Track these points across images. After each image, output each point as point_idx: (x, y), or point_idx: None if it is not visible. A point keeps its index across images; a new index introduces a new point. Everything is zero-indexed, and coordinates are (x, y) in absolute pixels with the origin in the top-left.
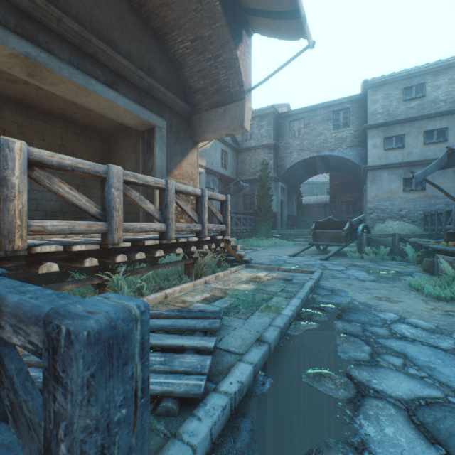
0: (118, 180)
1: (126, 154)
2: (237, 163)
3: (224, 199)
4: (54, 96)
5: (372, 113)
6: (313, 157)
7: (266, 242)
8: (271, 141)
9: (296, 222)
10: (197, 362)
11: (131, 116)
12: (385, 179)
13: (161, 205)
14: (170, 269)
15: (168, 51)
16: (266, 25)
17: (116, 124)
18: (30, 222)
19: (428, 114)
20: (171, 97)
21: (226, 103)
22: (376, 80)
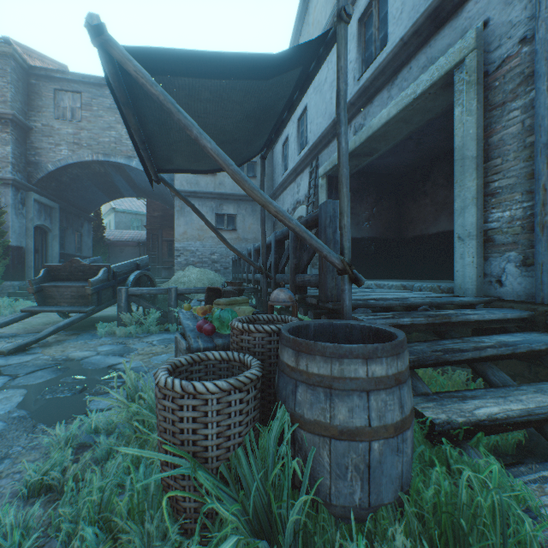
0: None
1: None
2: None
3: None
4: None
5: None
6: (101, 162)
7: None
8: (7, 109)
9: None
10: None
11: None
12: None
13: None
14: None
15: None
16: None
17: None
18: None
19: None
20: None
21: None
22: None
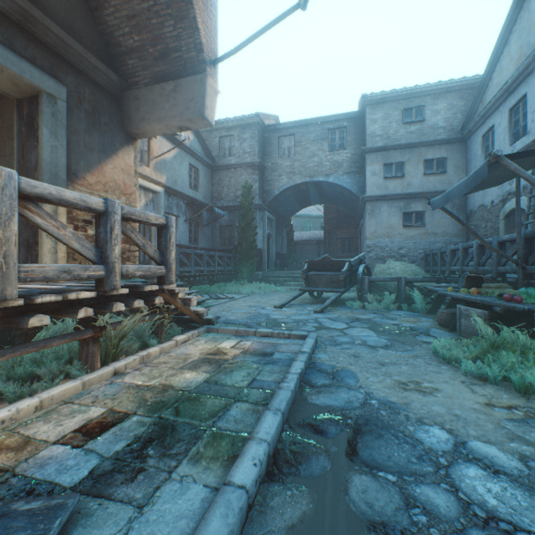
0: None
1: None
2: (213, 184)
3: (162, 222)
4: None
5: (371, 134)
6: (306, 183)
7: (248, 287)
8: (255, 159)
9: (286, 262)
10: None
11: None
12: (385, 212)
13: None
14: (52, 348)
15: None
16: None
17: None
18: None
19: (428, 140)
20: (77, 49)
21: (177, 76)
22: (375, 96)
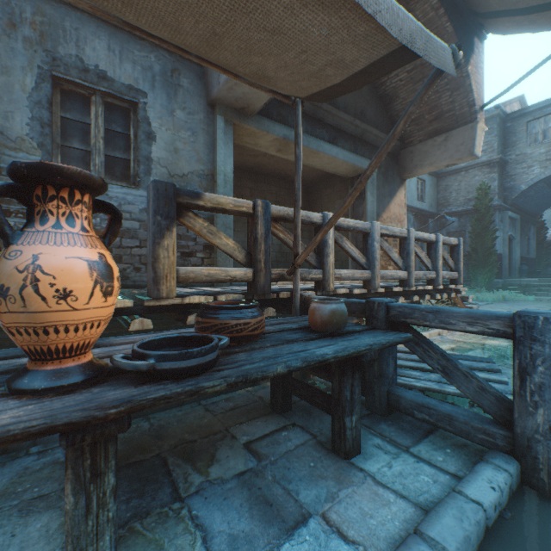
0: (377, 234)
1: (328, 202)
2: (438, 191)
3: (455, 243)
4: (280, 160)
5: None
6: None
7: (488, 295)
8: (493, 156)
9: (534, 268)
10: (501, 387)
11: (346, 166)
12: None
13: (401, 253)
14: None
15: (378, 89)
16: (512, 24)
17: (322, 174)
18: (334, 271)
19: None
20: (381, 137)
21: (448, 129)
22: None
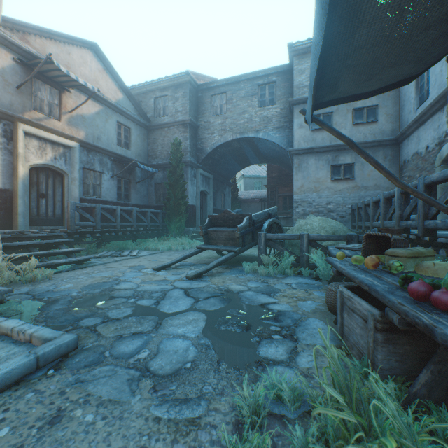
0: None
1: None
2: (149, 143)
3: None
4: None
5: (298, 86)
6: (238, 139)
7: (166, 243)
8: (187, 117)
9: None
10: None
11: None
12: (312, 166)
13: None
14: None
15: None
16: None
17: None
18: None
19: None
20: None
21: None
22: (302, 45)
